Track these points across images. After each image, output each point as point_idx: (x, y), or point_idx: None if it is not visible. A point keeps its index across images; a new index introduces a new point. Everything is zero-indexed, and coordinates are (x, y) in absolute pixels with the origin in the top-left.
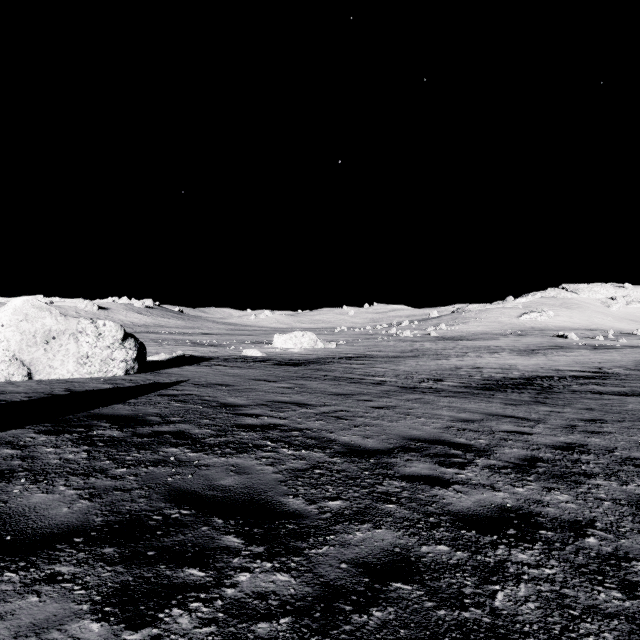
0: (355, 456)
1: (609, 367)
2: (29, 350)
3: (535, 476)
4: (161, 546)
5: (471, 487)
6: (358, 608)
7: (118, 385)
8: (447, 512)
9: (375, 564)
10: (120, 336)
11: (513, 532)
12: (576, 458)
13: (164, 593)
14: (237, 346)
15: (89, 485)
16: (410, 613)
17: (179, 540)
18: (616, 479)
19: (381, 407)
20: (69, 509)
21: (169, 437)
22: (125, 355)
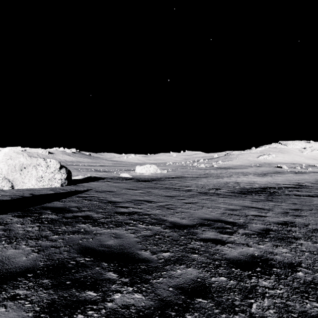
0: (176, 228)
1: (303, 182)
2: (12, 174)
3: (269, 239)
4: (74, 278)
5: (236, 245)
6: (178, 313)
7: (57, 191)
8: (224, 258)
9: (187, 288)
10: (58, 167)
11: (259, 269)
12: (289, 229)
13: (74, 305)
14: (117, 172)
15: (38, 244)
16: (206, 316)
17: (83, 275)
18: (310, 240)
19: (189, 203)
20: (26, 258)
21: (81, 218)
22: (61, 176)
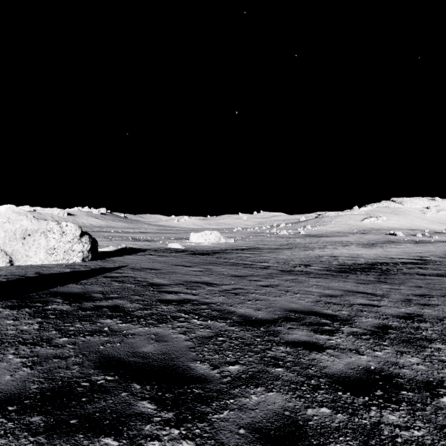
0: (249, 325)
1: (428, 256)
2: (11, 244)
3: (389, 341)
4: (83, 413)
5: (341, 351)
6: None
7: (75, 269)
8: (325, 375)
9: (269, 429)
10: (78, 234)
11: (380, 393)
12: (417, 326)
13: None
14: (164, 241)
15: (34, 353)
16: None
17: (100, 407)
18: None
19: (267, 285)
20: (11, 377)
21: (106, 310)
22: (82, 247)
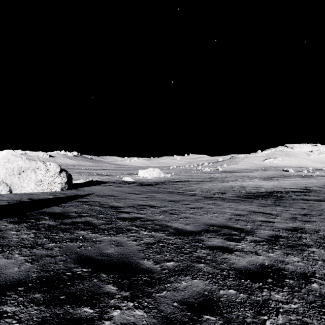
0: (181, 235)
1: (311, 186)
2: (10, 178)
3: (279, 246)
4: (69, 292)
5: (245, 253)
6: None
7: (56, 196)
8: (233, 268)
9: (193, 303)
10: (58, 170)
11: (270, 280)
12: (299, 236)
13: (67, 324)
14: (120, 175)
15: (32, 253)
16: None
17: (80, 288)
18: (322, 248)
19: (194, 208)
20: (18, 269)
21: (80, 225)
22: (61, 180)
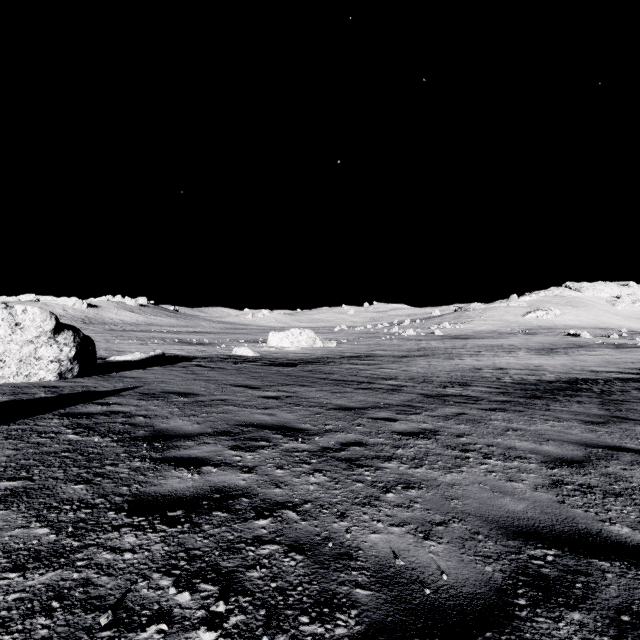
0: None
1: None
2: None
3: None
4: None
5: None
6: None
7: (22, 396)
8: None
9: None
10: (49, 327)
11: None
12: None
13: None
14: (229, 345)
15: None
16: None
17: None
18: None
19: (415, 433)
20: None
21: None
22: (57, 353)
